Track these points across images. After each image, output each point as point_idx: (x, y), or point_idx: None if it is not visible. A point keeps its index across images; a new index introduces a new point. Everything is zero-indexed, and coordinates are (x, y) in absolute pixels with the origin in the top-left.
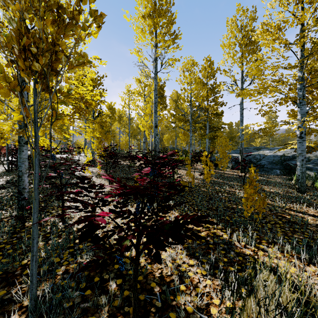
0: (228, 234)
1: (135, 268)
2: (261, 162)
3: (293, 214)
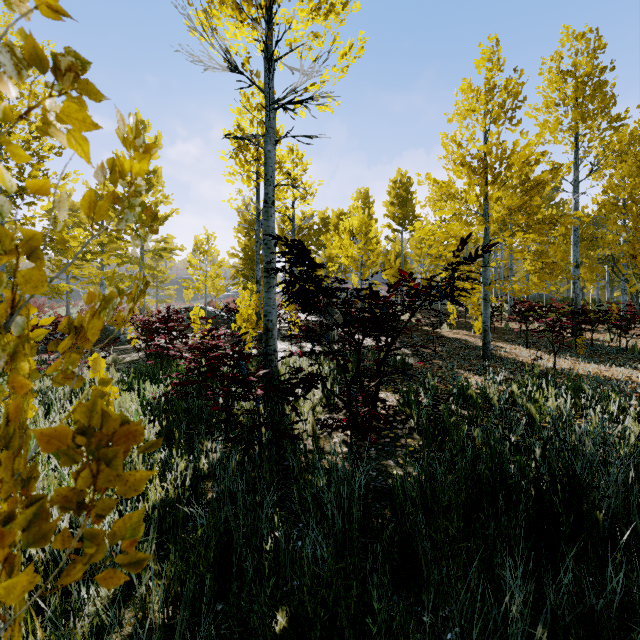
0: None
1: None
2: None
3: None
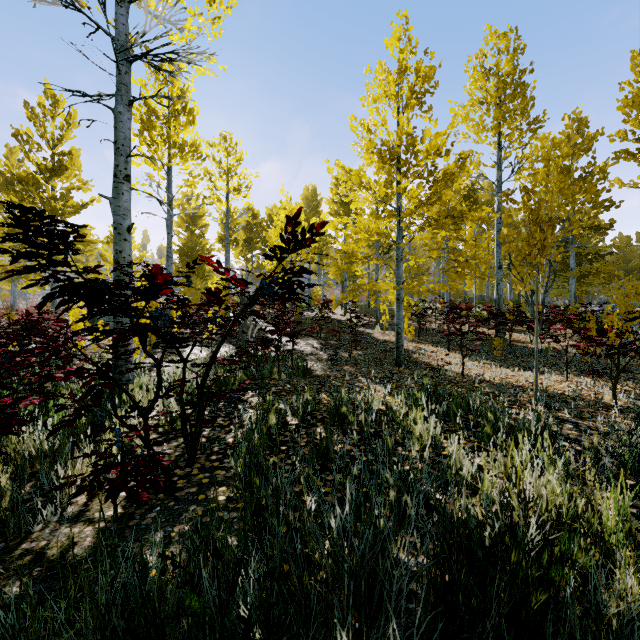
0: None
1: (616, 380)
2: None
3: None
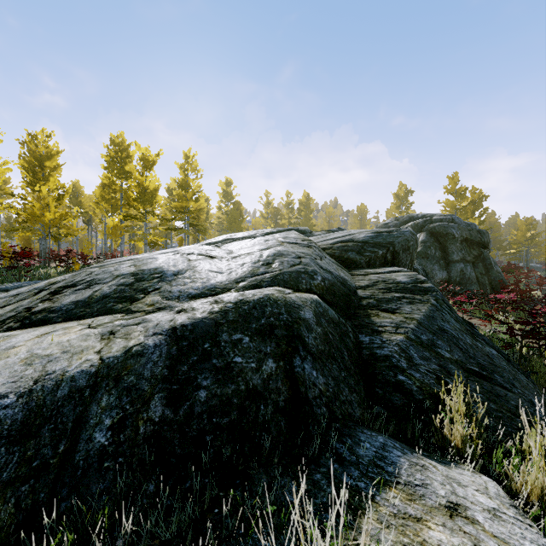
0: None
1: None
2: None
3: None
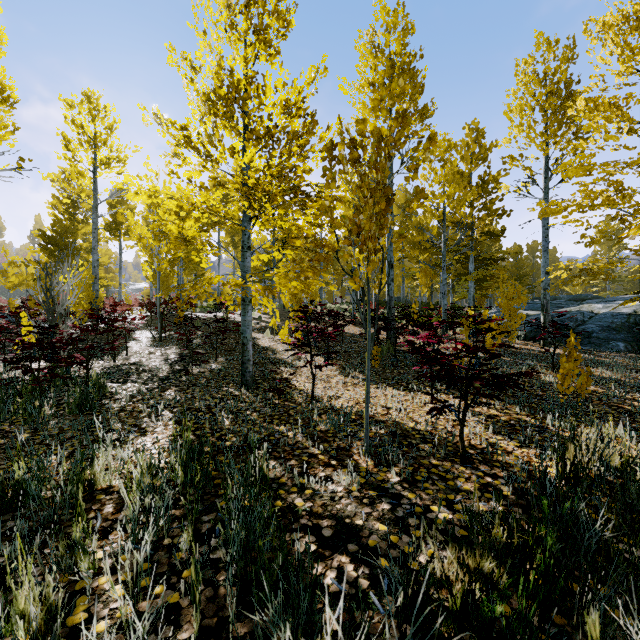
0: (537, 420)
1: (464, 419)
2: (586, 327)
3: (637, 405)
